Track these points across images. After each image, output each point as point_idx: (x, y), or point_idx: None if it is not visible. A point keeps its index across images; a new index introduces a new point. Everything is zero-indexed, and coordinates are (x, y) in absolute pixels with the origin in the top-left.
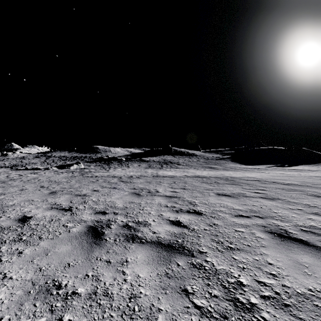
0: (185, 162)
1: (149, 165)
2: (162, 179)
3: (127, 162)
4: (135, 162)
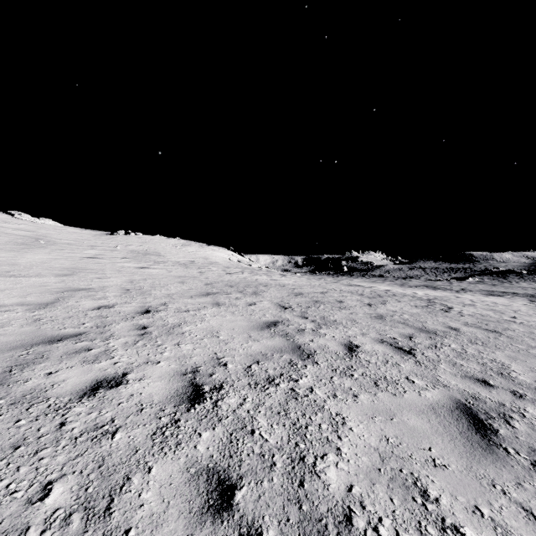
0: None
1: None
2: None
3: (531, 276)
4: None
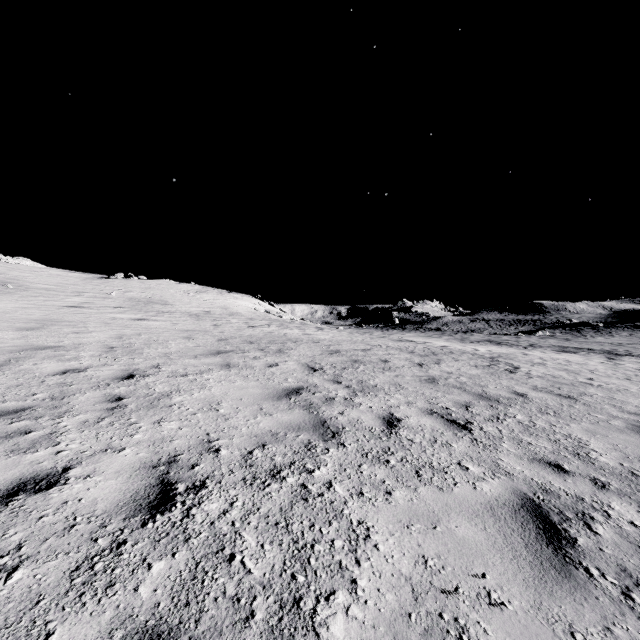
0: None
1: None
2: None
3: (608, 330)
4: (622, 329)
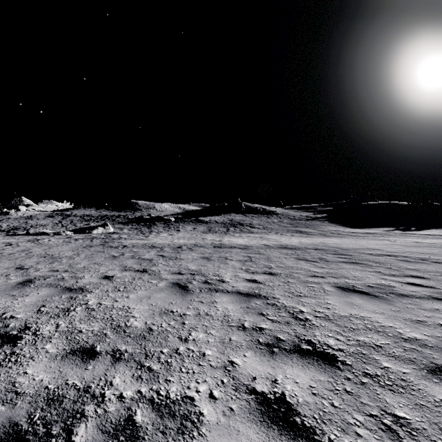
0: (261, 223)
1: (208, 228)
2: (229, 252)
3: (177, 224)
4: (188, 223)
